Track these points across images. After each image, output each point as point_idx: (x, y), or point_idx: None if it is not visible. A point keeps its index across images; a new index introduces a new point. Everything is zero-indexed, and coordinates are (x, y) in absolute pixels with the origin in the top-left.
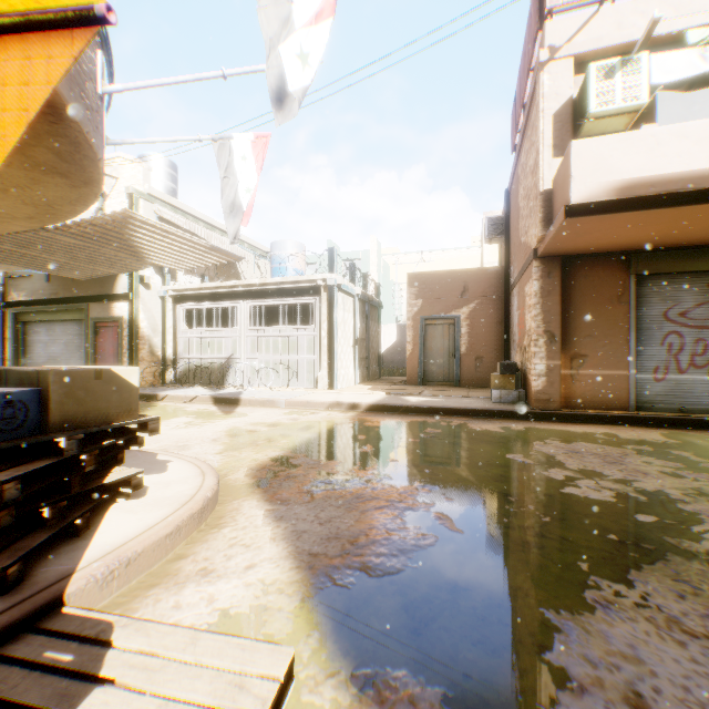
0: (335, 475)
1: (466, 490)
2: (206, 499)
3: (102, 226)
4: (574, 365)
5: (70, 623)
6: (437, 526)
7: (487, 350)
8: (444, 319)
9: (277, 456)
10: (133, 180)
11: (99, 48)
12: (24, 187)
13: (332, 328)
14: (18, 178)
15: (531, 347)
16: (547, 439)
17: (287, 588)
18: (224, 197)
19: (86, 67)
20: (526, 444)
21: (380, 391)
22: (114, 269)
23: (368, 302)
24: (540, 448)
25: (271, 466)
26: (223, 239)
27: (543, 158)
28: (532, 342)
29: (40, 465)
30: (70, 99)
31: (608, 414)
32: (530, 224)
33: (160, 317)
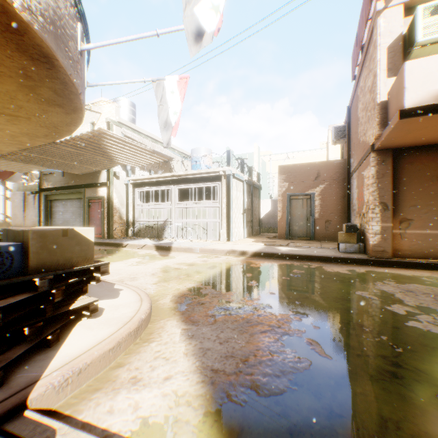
0: (231, 303)
1: (329, 319)
2: (140, 320)
3: (87, 140)
4: (402, 226)
5: (26, 427)
6: (309, 351)
7: (334, 216)
8: (303, 195)
9: (192, 287)
10: (109, 113)
11: (78, 21)
12: (39, 116)
13: (229, 202)
14: (34, 110)
15: (368, 213)
16: (384, 280)
17: (193, 401)
18: (159, 118)
19: (69, 31)
20: (369, 284)
21: (260, 243)
22: (97, 167)
23: (252, 185)
24: (380, 287)
25: (188, 295)
26: (162, 148)
27: (379, 79)
28: (369, 210)
29: (18, 299)
30: (56, 51)
31: (430, 262)
32: (367, 127)
33: (125, 196)
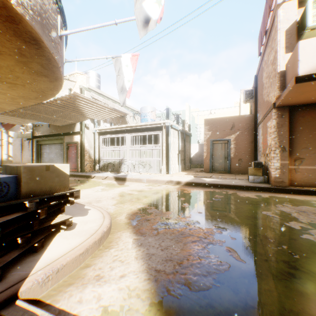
0: (169, 220)
1: (242, 232)
2: (103, 232)
3: (65, 101)
4: (296, 163)
5: (16, 313)
6: (228, 256)
7: (245, 156)
8: (222, 141)
9: (141, 208)
10: (82, 82)
11: (59, 14)
12: (31, 83)
13: (168, 145)
14: (28, 79)
15: (271, 154)
16: (283, 203)
17: (142, 294)
18: (117, 84)
19: (52, 21)
20: (272, 206)
21: (191, 175)
22: (73, 121)
23: (185, 133)
24: (280, 208)
25: (138, 213)
26: (119, 107)
27: (279, 54)
28: (271, 151)
29: (12, 217)
30: (42, 35)
31: None
32: (270, 90)
33: (93, 141)
